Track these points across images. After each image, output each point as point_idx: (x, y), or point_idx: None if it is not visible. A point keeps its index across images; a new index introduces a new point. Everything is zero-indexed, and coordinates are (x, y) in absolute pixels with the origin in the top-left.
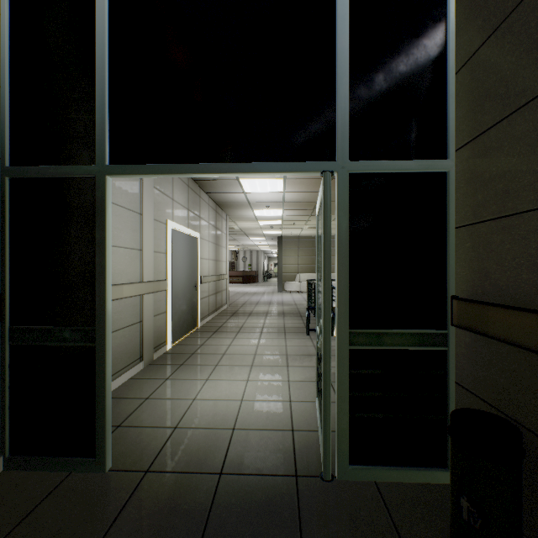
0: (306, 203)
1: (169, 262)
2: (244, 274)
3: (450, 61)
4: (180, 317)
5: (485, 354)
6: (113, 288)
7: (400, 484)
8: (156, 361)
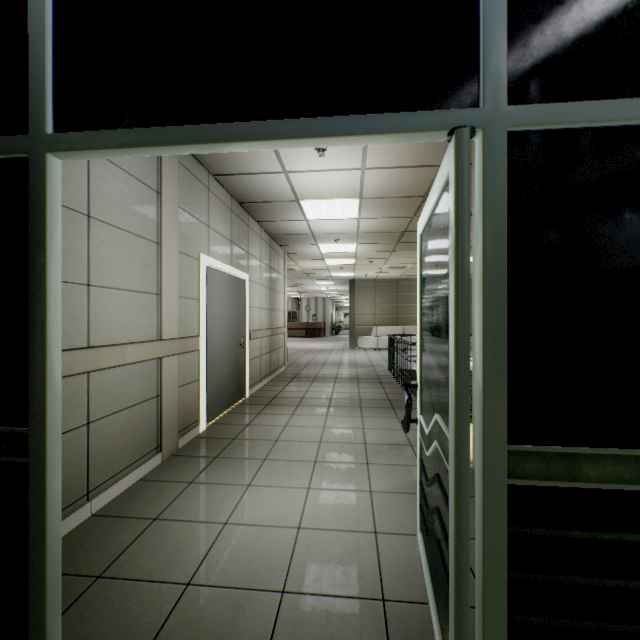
0: (387, 234)
1: (203, 312)
2: (307, 326)
3: None
4: (219, 386)
5: None
6: (108, 350)
7: None
8: (182, 451)
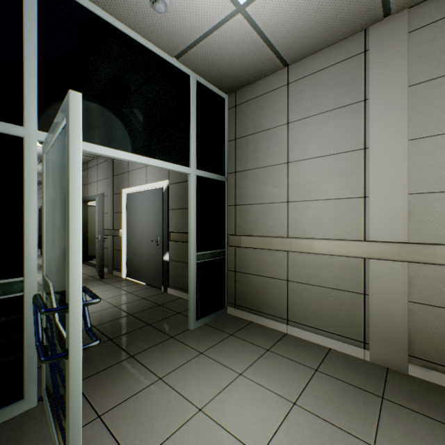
0: None
1: None
2: None
3: None
4: None
5: None
6: (297, 241)
7: None
8: (400, 374)
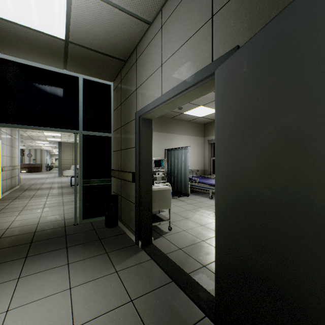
0: None
1: None
2: (29, 166)
3: (112, 108)
4: None
5: (116, 182)
6: None
7: (98, 221)
8: None
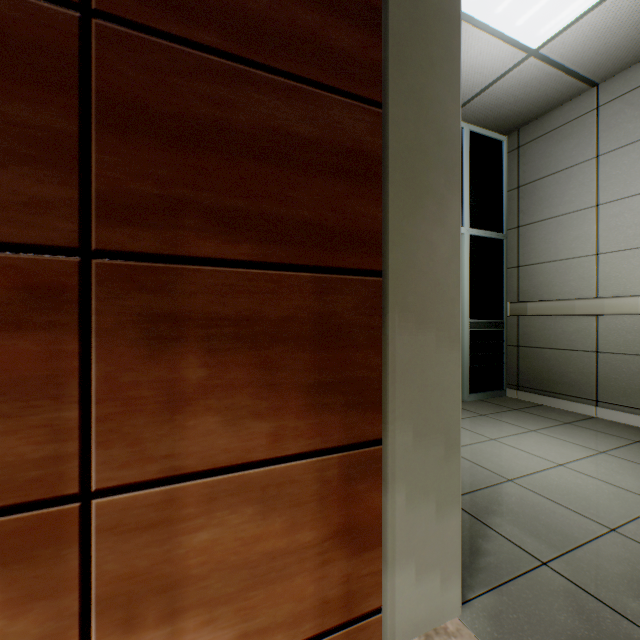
0: None
1: None
2: None
3: None
4: None
5: None
6: (611, 301)
7: None
8: None
